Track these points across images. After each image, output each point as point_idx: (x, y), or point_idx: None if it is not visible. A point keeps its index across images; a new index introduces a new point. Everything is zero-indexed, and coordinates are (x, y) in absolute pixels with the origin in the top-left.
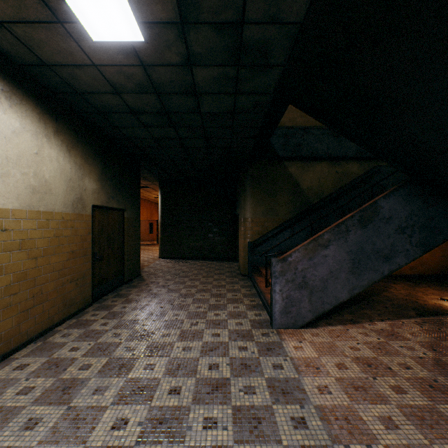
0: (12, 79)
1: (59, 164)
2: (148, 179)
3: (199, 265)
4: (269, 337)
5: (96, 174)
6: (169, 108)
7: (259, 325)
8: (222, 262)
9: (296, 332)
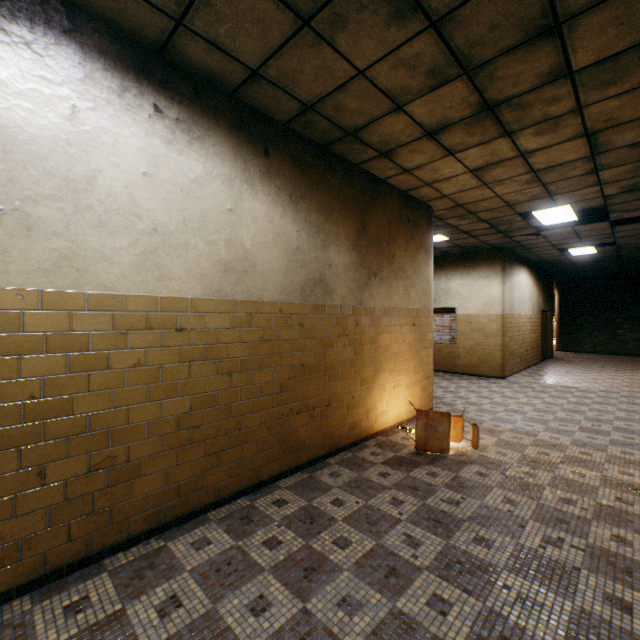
0: (530, 268)
1: (535, 294)
2: None
3: (606, 357)
4: None
5: (541, 293)
6: (597, 259)
7: None
8: (634, 357)
9: None
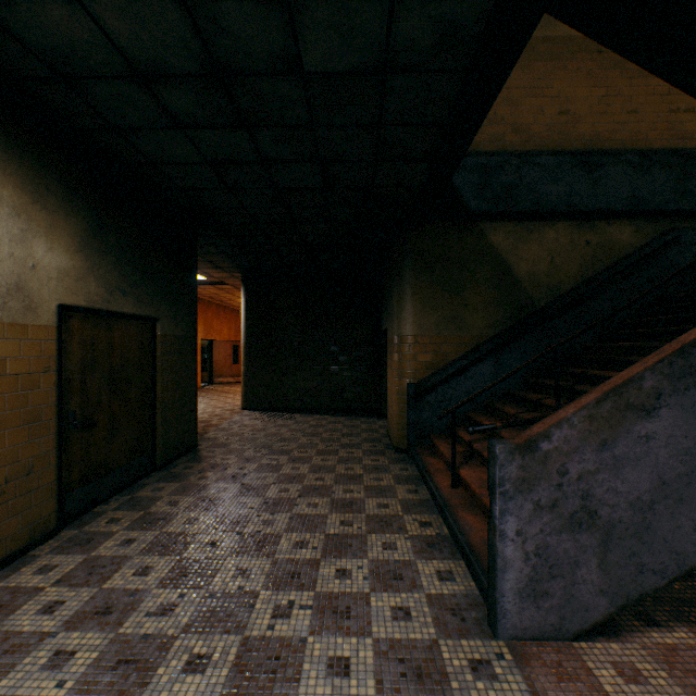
0: None
1: None
2: (221, 267)
3: (312, 425)
4: (496, 680)
5: (73, 236)
6: (224, 59)
7: (455, 619)
8: (355, 418)
9: (568, 656)
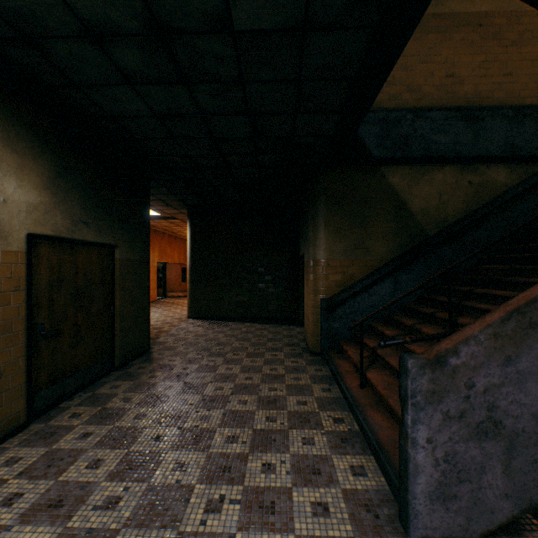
0: None
1: None
2: (171, 205)
3: (243, 332)
4: None
5: (40, 176)
6: (164, 18)
7: (370, 516)
8: (278, 325)
9: None
